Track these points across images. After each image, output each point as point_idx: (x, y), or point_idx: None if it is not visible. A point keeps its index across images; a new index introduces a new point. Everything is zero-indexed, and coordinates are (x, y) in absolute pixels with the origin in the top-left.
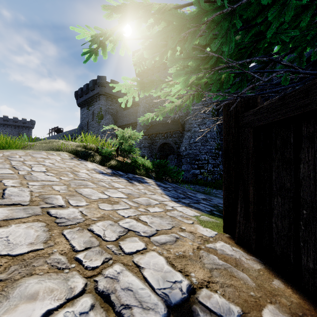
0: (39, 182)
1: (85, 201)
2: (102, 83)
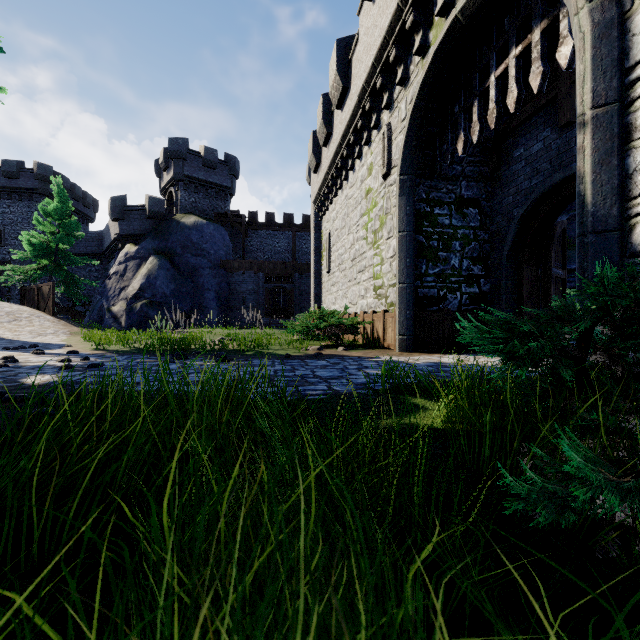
0: None
1: None
2: None
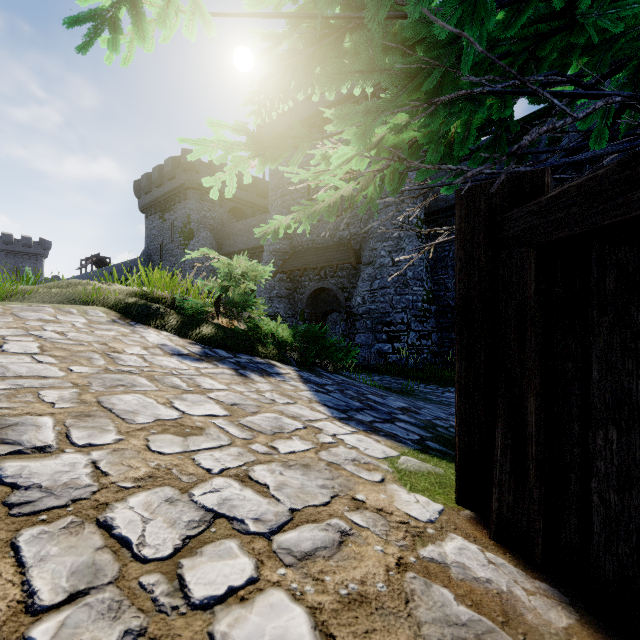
0: (7, 380)
1: (115, 431)
2: (192, 165)
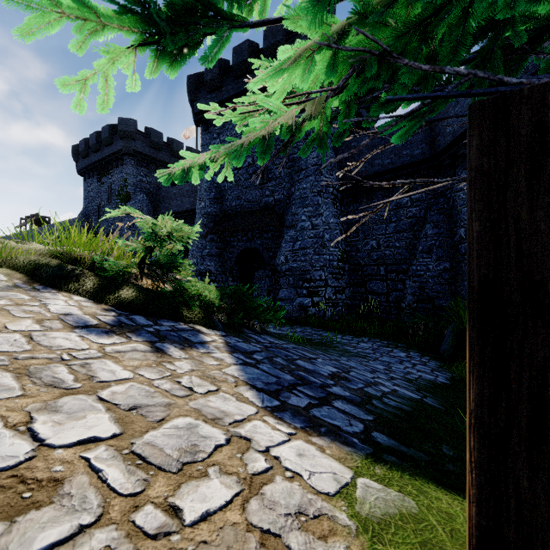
0: None
1: None
2: (129, 133)
